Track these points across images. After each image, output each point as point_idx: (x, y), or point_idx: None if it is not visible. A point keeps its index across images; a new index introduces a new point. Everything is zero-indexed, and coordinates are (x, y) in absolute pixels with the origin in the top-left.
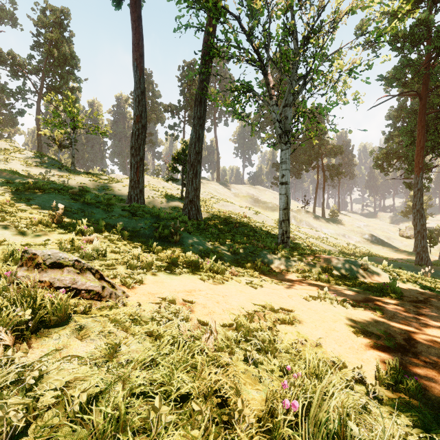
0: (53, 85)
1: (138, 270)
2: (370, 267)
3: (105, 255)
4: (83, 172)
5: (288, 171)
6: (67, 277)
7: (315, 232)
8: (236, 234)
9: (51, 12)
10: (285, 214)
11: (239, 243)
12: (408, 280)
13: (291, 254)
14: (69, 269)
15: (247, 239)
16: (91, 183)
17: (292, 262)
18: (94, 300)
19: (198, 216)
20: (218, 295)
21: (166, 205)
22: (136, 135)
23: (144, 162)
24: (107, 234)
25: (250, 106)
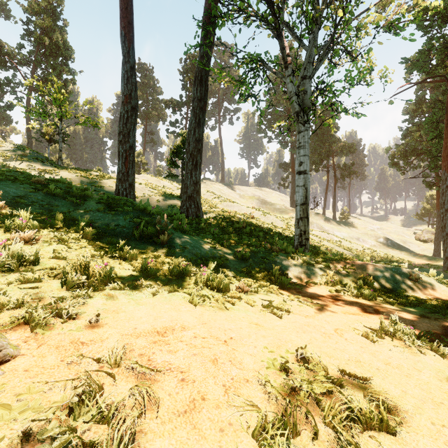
0: (44, 77)
1: (78, 289)
2: (421, 276)
3: (35, 262)
4: (72, 168)
5: (307, 157)
6: None
7: (327, 235)
8: (243, 236)
9: None
10: (303, 210)
11: (248, 246)
12: None
13: (316, 260)
14: None
15: (257, 241)
16: (79, 179)
17: (318, 270)
18: None
19: (198, 215)
20: (217, 340)
21: (163, 203)
22: (124, 119)
23: (134, 151)
24: (61, 231)
25: (260, 83)
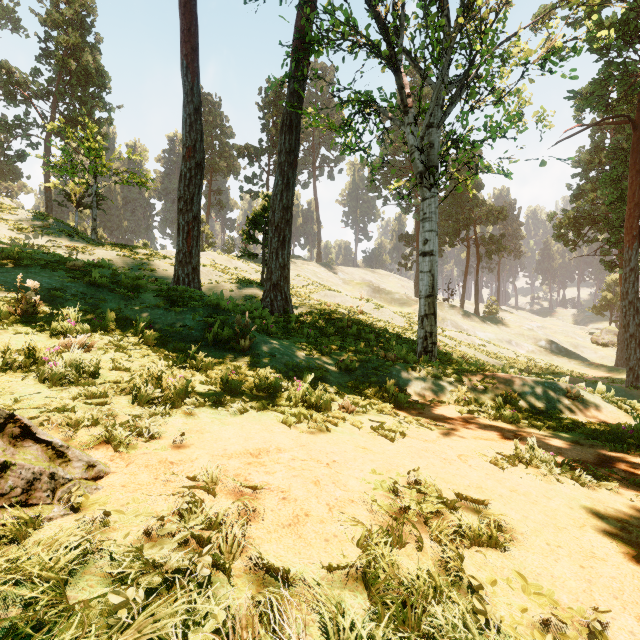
0: (69, 115)
1: (153, 406)
2: (583, 393)
3: (95, 374)
4: (110, 244)
5: (434, 233)
6: None
7: (466, 336)
8: (347, 338)
9: (68, 4)
10: (429, 304)
11: (354, 353)
12: None
13: (444, 371)
14: None
15: (367, 346)
16: (121, 260)
17: (446, 385)
18: None
19: (286, 310)
20: (318, 463)
21: (238, 293)
22: (186, 179)
23: (199, 223)
24: (116, 334)
25: (370, 131)
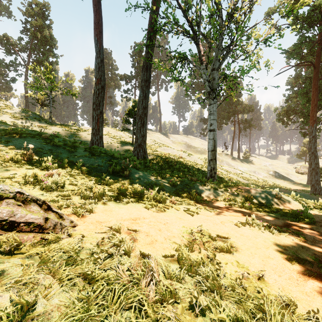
0: (37, 60)
1: (90, 200)
2: (283, 196)
3: (63, 187)
4: (58, 124)
5: (215, 121)
6: (5, 209)
7: (233, 169)
8: (174, 170)
9: (36, 5)
10: (213, 154)
11: (177, 177)
12: (314, 207)
13: (219, 186)
14: (9, 201)
15: (183, 174)
16: (64, 132)
17: (220, 192)
18: (34, 233)
19: (145, 157)
20: (160, 223)
21: (121, 148)
22: (97, 94)
23: (103, 115)
24: (69, 169)
25: (185, 71)
